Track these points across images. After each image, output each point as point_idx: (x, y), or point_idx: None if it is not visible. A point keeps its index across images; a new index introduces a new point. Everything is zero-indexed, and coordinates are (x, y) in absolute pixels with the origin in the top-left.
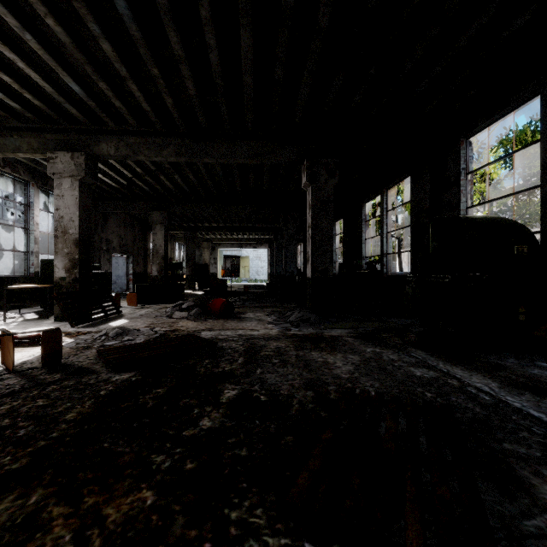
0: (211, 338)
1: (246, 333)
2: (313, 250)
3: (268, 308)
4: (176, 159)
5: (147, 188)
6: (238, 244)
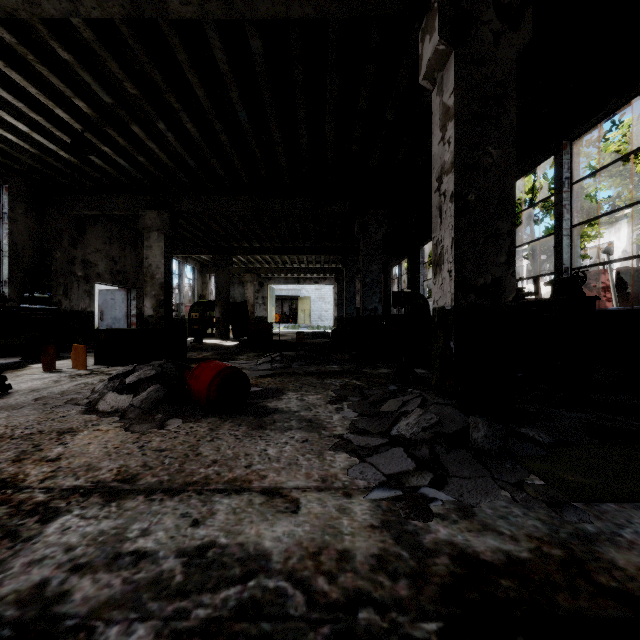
0: (1, 626)
1: (234, 541)
2: (459, 231)
3: (335, 377)
4: (98, 4)
5: (125, 163)
6: (293, 279)
